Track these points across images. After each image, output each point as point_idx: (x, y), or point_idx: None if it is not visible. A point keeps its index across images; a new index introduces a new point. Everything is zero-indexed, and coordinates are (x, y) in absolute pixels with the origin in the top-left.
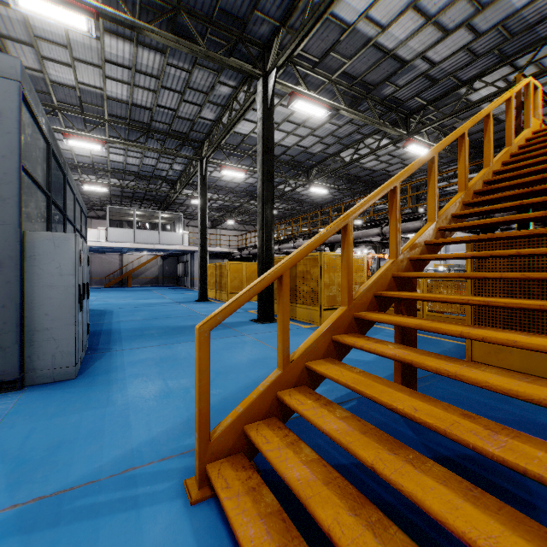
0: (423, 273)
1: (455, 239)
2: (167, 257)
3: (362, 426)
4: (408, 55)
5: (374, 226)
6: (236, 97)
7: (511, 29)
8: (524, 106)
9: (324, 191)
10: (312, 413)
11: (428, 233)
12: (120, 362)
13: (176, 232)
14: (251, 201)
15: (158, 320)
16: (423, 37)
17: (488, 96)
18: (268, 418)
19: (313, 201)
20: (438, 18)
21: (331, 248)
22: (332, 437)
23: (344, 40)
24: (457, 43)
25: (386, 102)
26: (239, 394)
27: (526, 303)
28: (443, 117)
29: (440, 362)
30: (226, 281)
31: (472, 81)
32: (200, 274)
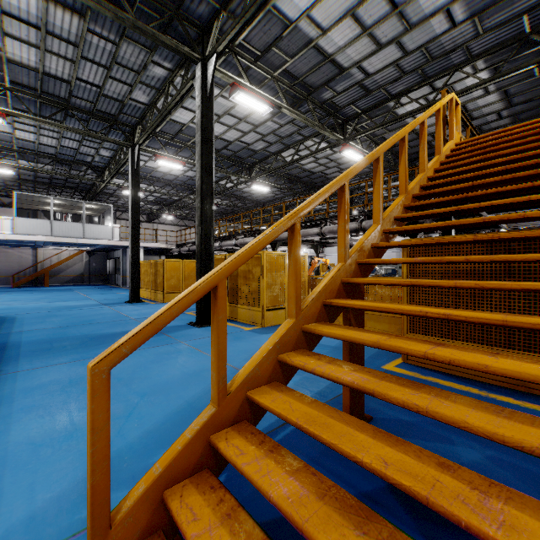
0: (374, 280)
1: (401, 243)
2: (94, 253)
3: (319, 483)
4: (345, 63)
5: (314, 226)
6: (172, 80)
7: (432, 52)
8: (449, 119)
9: (266, 190)
10: (255, 469)
11: (374, 236)
12: (9, 391)
13: (104, 226)
14: (191, 195)
15: (75, 328)
16: (359, 46)
17: (413, 111)
18: (198, 472)
19: (255, 198)
20: (373, 30)
21: (273, 246)
22: (281, 509)
23: (286, 37)
24: (388, 57)
25: (325, 107)
26: (167, 423)
27: (489, 318)
28: (375, 126)
29: (406, 392)
30: (162, 280)
31: (399, 96)
32: (131, 273)
